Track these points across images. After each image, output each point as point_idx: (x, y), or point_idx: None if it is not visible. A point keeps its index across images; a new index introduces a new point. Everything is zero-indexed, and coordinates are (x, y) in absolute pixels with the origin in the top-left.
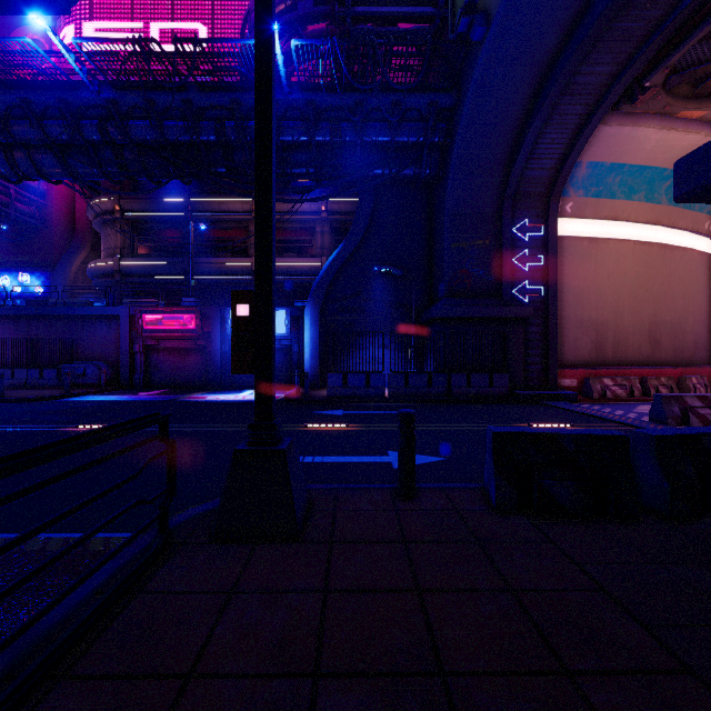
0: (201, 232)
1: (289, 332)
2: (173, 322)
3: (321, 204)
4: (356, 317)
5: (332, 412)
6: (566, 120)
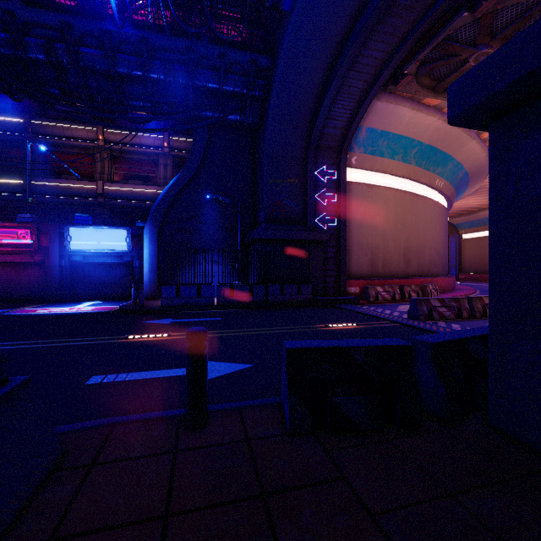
0: (44, 154)
1: (130, 249)
2: (5, 237)
3: (164, 141)
4: (191, 237)
5: (161, 321)
6: (352, 91)
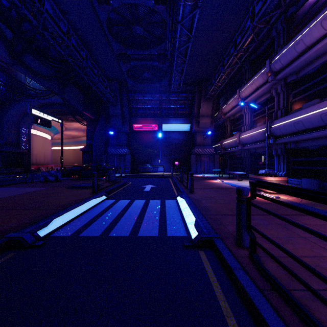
0: None
1: None
2: None
3: None
4: None
5: None
6: None
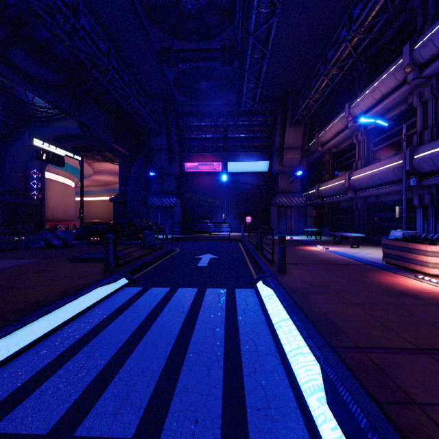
0: None
1: None
2: None
3: None
4: None
5: None
6: None
